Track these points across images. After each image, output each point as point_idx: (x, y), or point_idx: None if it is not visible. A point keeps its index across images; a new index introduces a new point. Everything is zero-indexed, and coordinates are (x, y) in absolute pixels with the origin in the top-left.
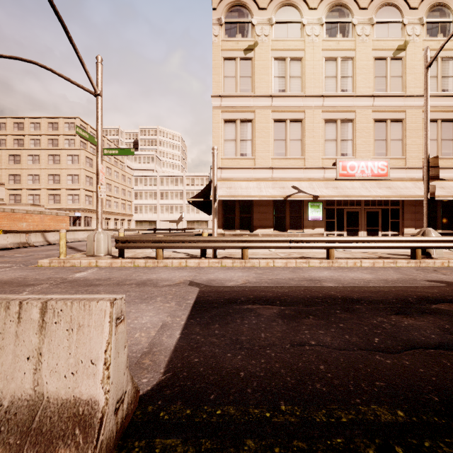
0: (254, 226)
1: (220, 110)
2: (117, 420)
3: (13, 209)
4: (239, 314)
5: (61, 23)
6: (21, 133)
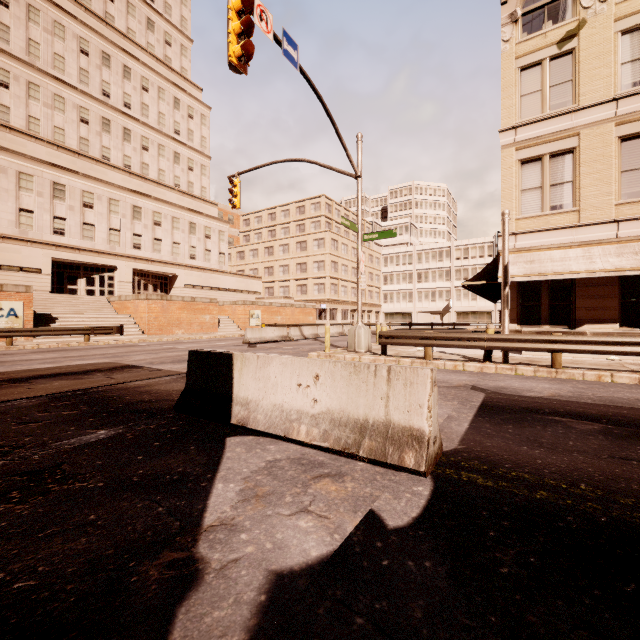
0: (578, 319)
1: (513, 147)
2: (434, 450)
3: (271, 303)
4: (540, 422)
5: (330, 118)
6: (274, 224)
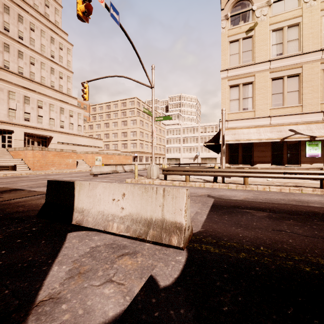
0: (254, 161)
1: (226, 79)
2: (188, 234)
3: (107, 153)
4: (240, 213)
5: (137, 55)
6: (109, 111)
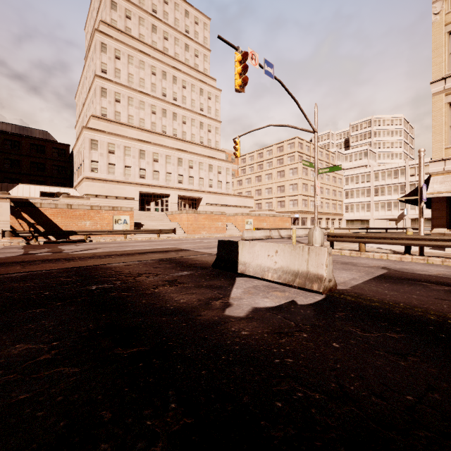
0: None
1: (443, 93)
2: (329, 285)
3: (259, 214)
4: (409, 284)
5: (294, 100)
6: (261, 160)
